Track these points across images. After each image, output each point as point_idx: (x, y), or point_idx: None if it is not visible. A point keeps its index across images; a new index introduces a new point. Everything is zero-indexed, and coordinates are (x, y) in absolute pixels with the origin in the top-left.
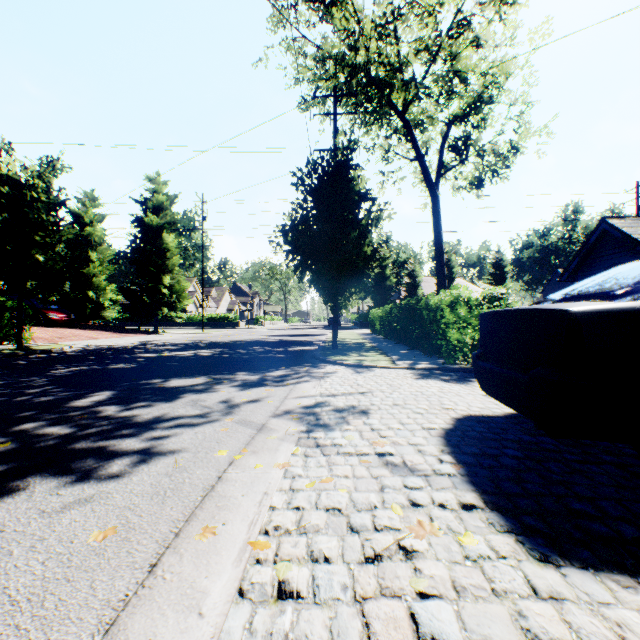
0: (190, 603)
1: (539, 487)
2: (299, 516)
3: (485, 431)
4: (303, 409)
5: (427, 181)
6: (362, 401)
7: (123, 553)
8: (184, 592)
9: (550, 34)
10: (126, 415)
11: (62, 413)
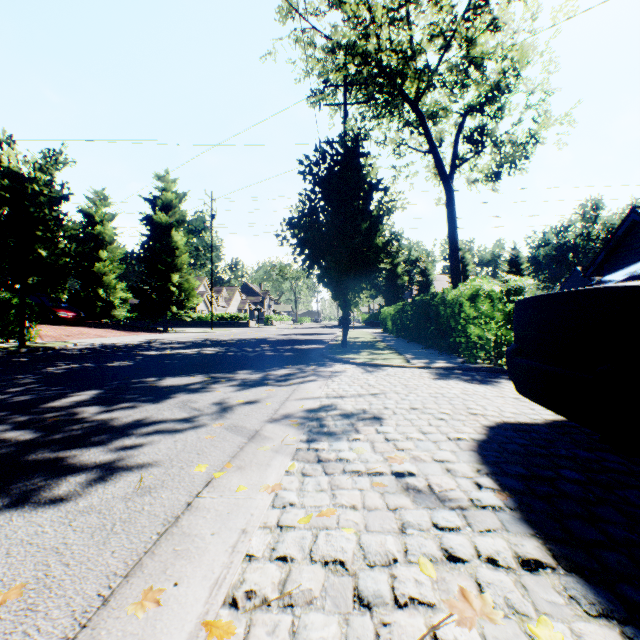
0: None
1: (625, 531)
2: (285, 573)
3: (527, 443)
4: (305, 413)
5: (441, 174)
6: (374, 404)
7: (16, 635)
8: None
9: (575, 11)
10: (103, 418)
11: (33, 415)
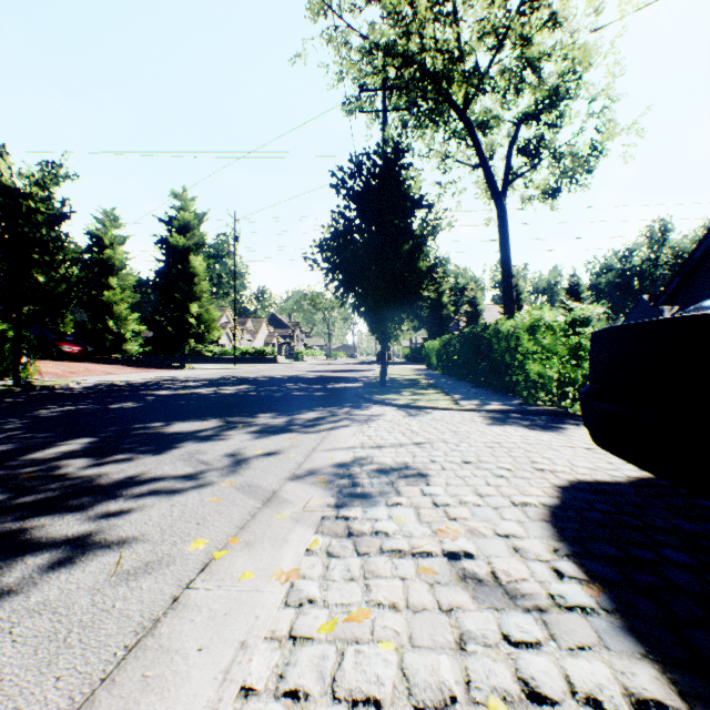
0: None
1: None
2: None
3: (612, 510)
4: (335, 467)
5: (492, 190)
6: (418, 456)
7: None
8: None
9: (646, 4)
10: (89, 474)
11: (6, 470)
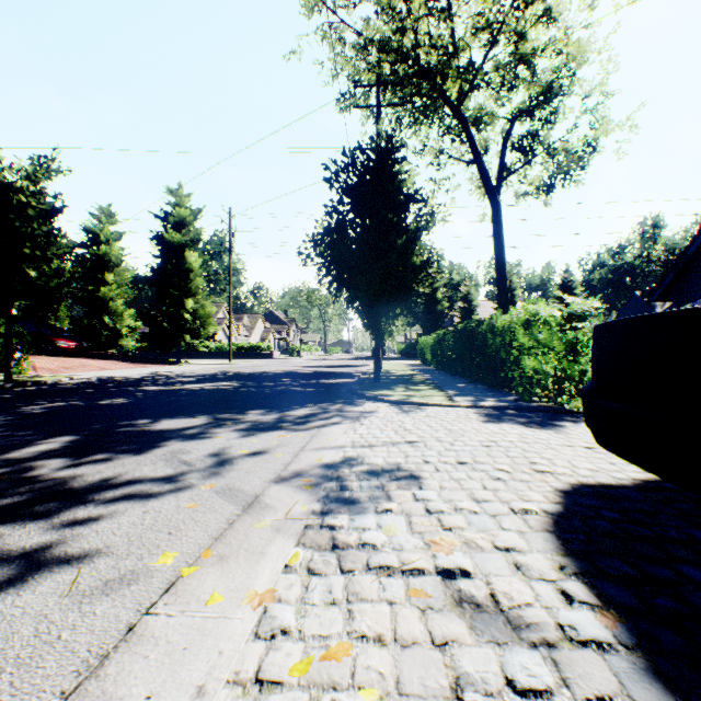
0: None
1: None
2: None
3: (620, 518)
4: (323, 468)
5: (486, 186)
6: (411, 456)
7: None
8: None
9: None
10: (63, 476)
11: None
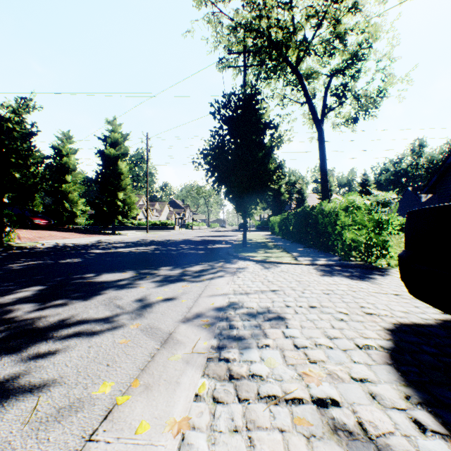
0: None
1: None
2: None
3: (437, 352)
4: (216, 311)
5: (314, 118)
6: (276, 301)
7: None
8: None
9: None
10: (32, 317)
11: None
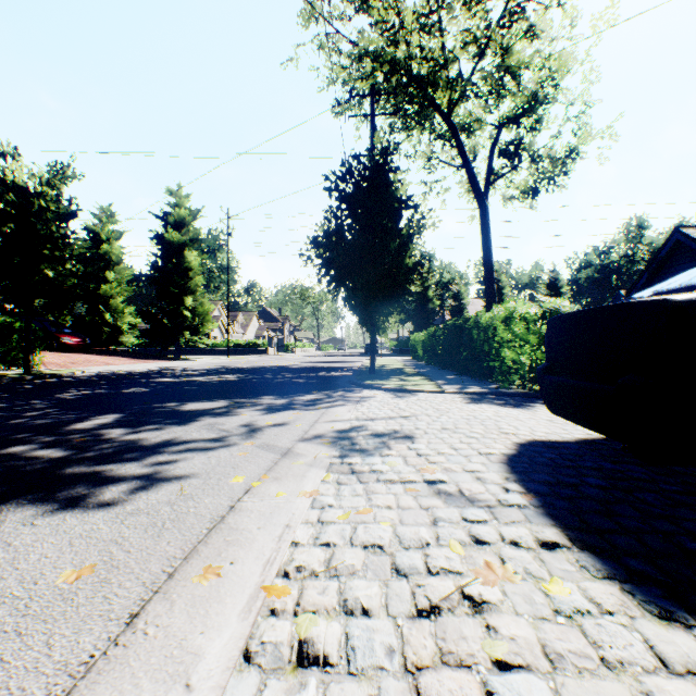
0: (175, 670)
1: (638, 522)
2: (329, 554)
3: (556, 457)
4: (336, 433)
5: (475, 190)
6: (405, 425)
7: (98, 599)
8: (169, 654)
9: (616, 20)
10: (131, 438)
11: (59, 436)
